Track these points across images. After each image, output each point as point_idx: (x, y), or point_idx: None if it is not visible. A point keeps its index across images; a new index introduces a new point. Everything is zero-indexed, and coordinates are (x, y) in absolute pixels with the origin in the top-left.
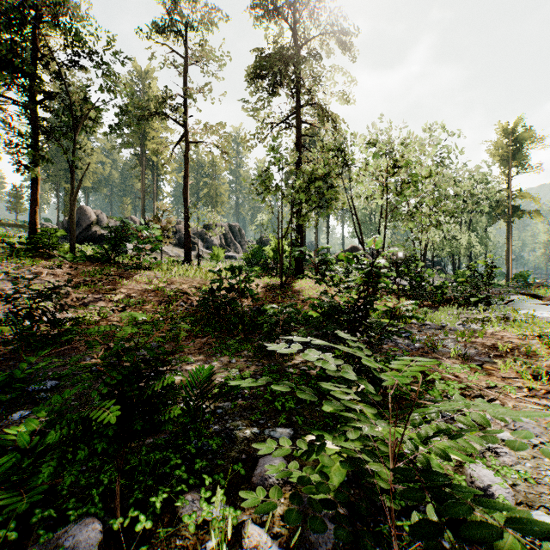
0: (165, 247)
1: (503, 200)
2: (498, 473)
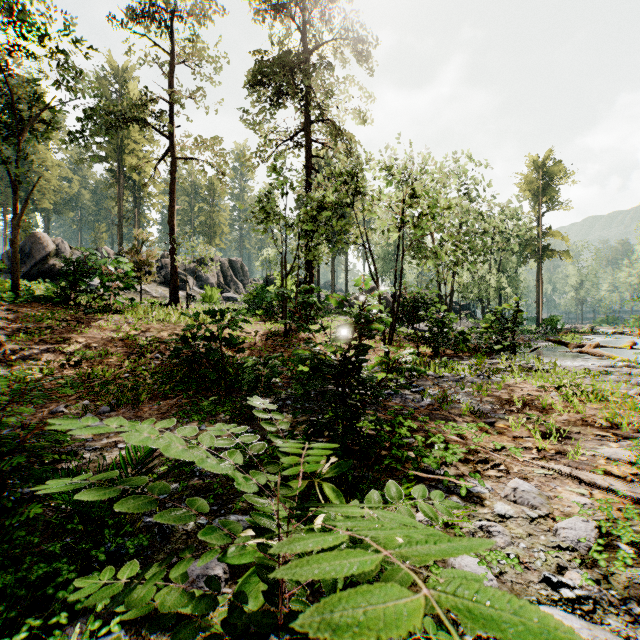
0: (147, 286)
1: (533, 239)
2: (484, 561)
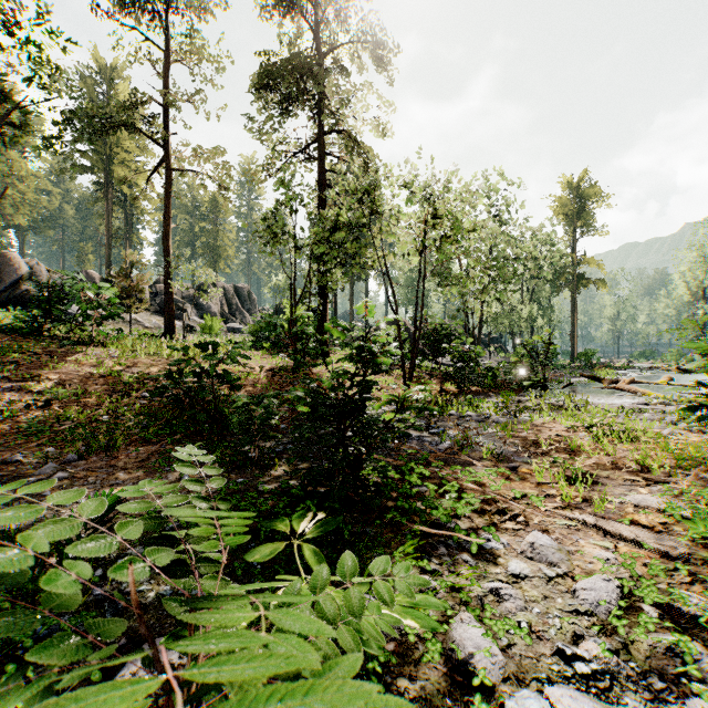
0: (139, 315)
1: (567, 266)
2: (489, 632)
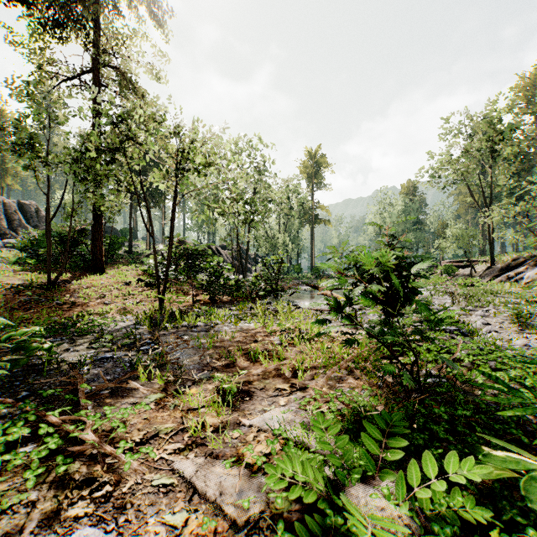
0: None
1: (308, 209)
2: None
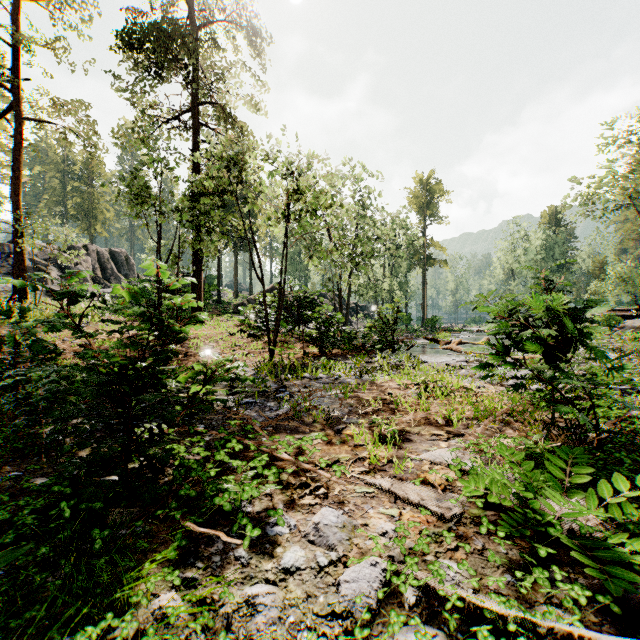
0: None
1: (419, 248)
2: None
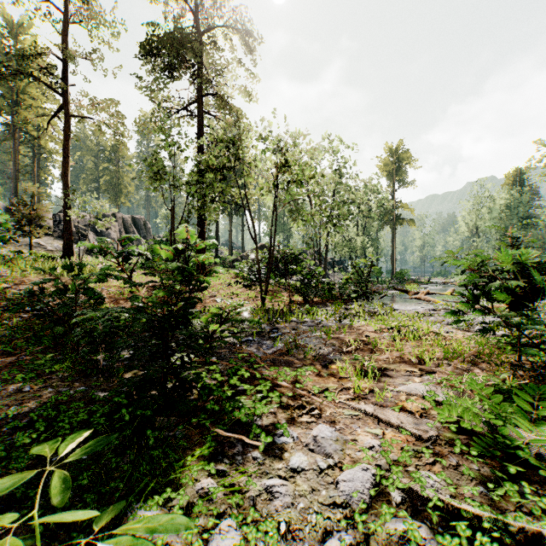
0: (42, 240)
1: (389, 209)
2: (242, 541)
